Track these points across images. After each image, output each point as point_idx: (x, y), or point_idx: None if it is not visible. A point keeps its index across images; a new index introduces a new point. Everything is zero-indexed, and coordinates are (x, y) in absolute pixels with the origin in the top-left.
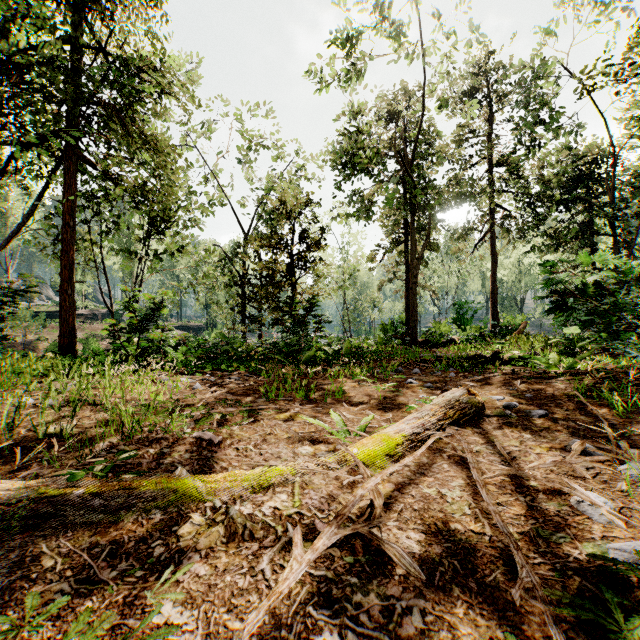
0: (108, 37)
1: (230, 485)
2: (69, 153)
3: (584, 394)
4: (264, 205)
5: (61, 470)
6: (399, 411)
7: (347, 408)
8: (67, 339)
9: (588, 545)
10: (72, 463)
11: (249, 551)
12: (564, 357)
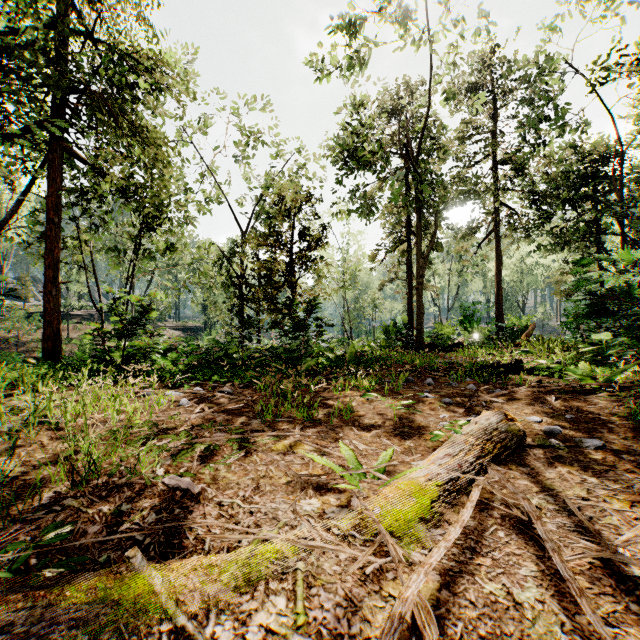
0: (95, 21)
1: (202, 584)
2: (54, 145)
3: None
4: (263, 203)
5: None
6: (421, 438)
7: (358, 434)
8: (51, 343)
9: None
10: None
11: None
12: (593, 366)
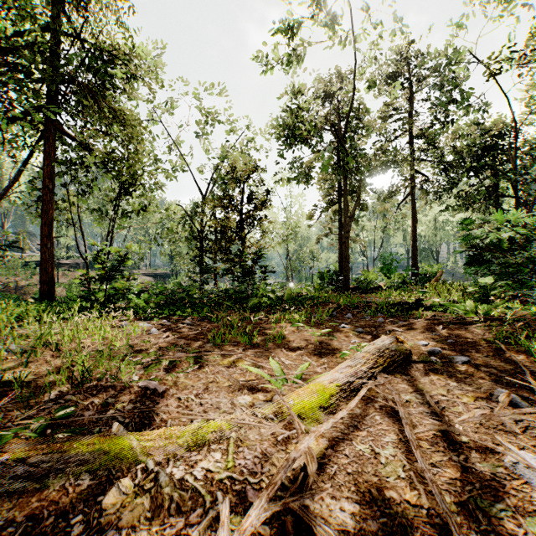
0: (82, 25)
1: (164, 444)
2: (49, 125)
3: (502, 341)
4: (219, 171)
5: (4, 423)
6: (333, 357)
7: (286, 353)
8: (47, 286)
9: (531, 520)
10: (17, 415)
11: (173, 529)
12: (479, 304)
